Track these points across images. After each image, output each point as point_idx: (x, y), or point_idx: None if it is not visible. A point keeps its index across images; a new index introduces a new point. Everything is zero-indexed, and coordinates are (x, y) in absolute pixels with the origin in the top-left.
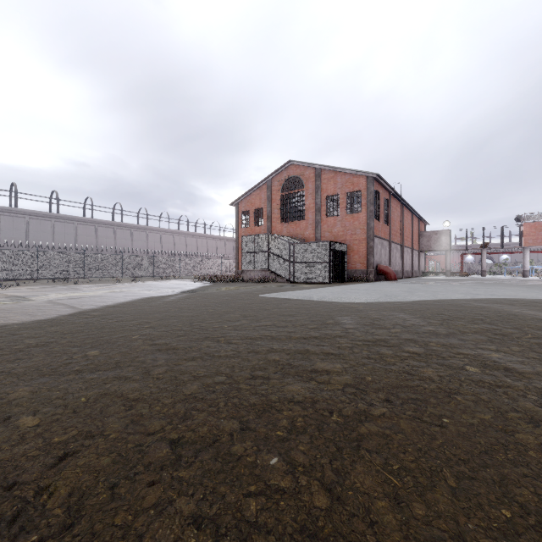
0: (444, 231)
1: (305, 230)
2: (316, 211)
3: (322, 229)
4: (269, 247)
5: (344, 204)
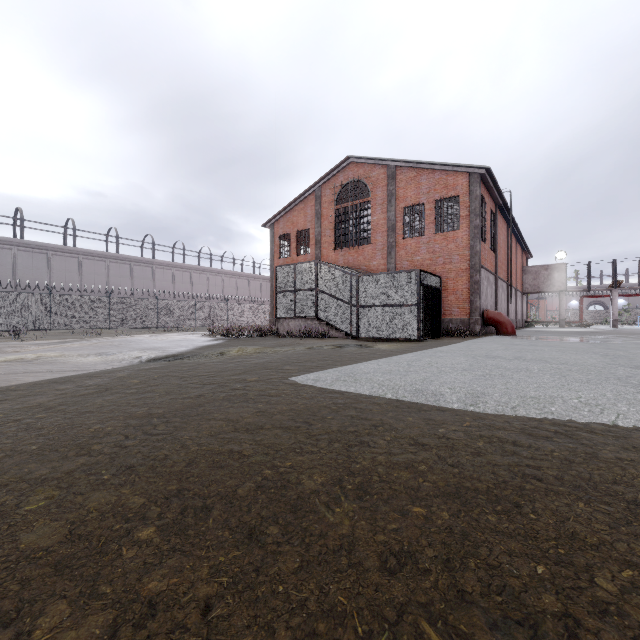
0: (557, 265)
1: (371, 259)
2: (388, 230)
3: (397, 257)
4: (318, 282)
5: (432, 218)
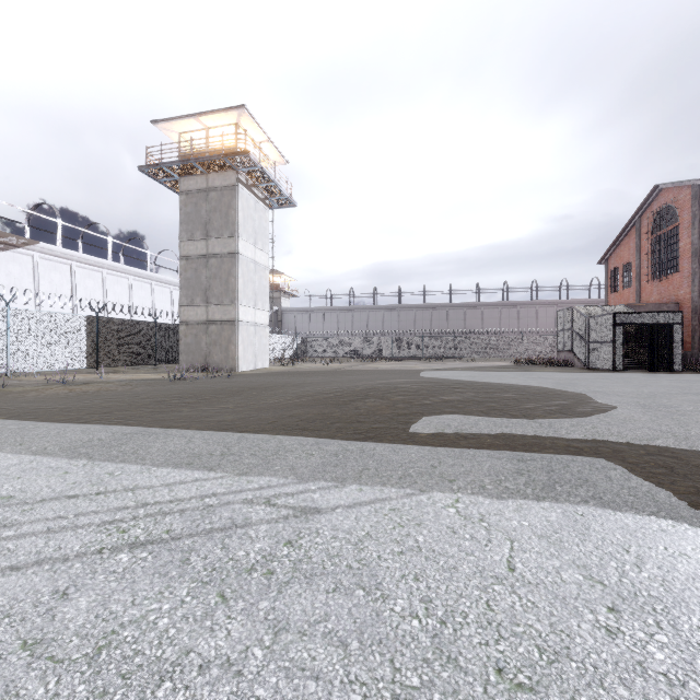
0: None
1: (678, 289)
2: (691, 255)
3: (699, 285)
4: (572, 324)
5: None
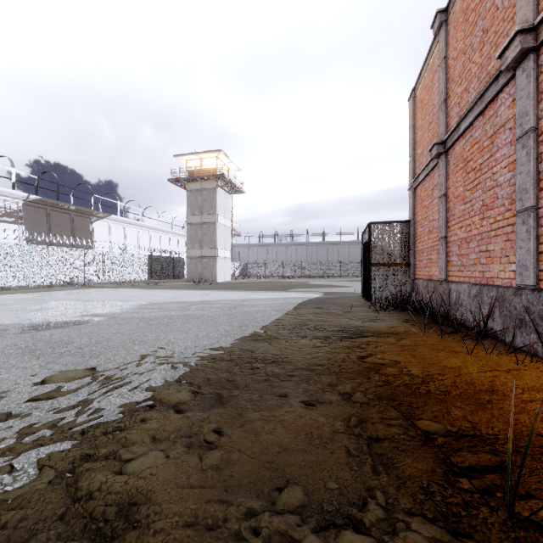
0: None
1: None
2: None
3: None
4: None
5: None
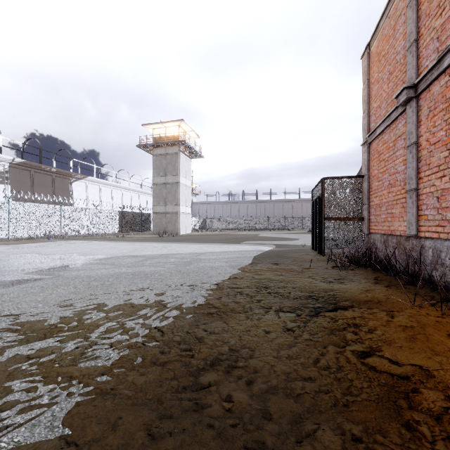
0: None
1: None
2: None
3: None
4: None
5: None
